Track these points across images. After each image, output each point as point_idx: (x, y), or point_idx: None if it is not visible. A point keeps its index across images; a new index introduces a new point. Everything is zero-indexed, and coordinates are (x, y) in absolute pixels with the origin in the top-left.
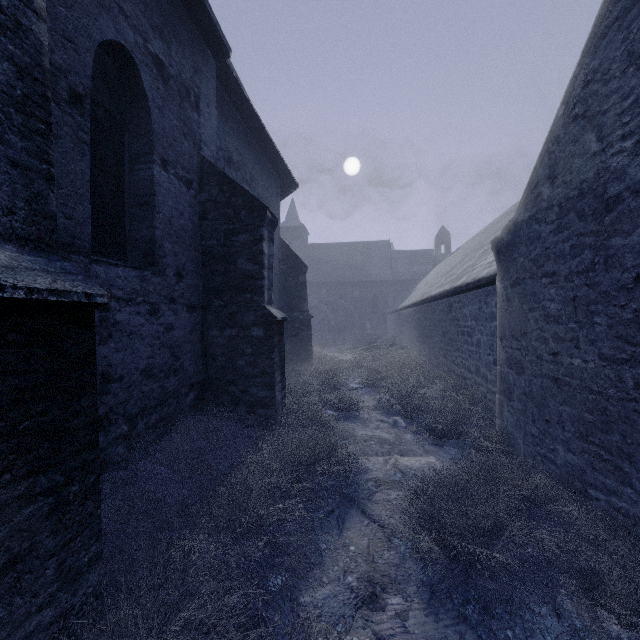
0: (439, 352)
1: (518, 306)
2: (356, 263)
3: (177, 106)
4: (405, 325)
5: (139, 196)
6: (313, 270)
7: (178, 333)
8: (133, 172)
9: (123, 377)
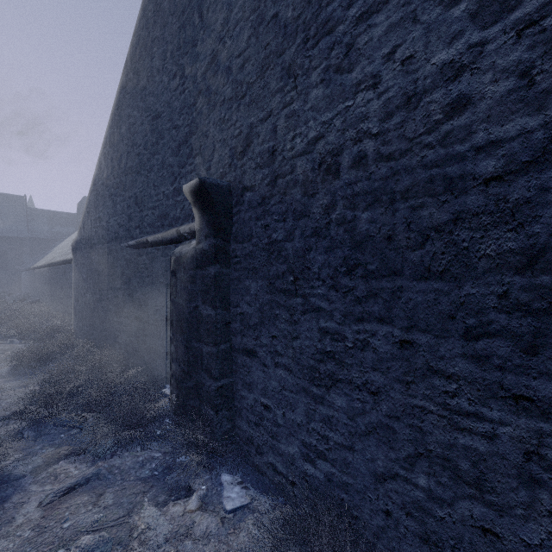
0: (60, 301)
1: (78, 275)
2: None
3: None
4: (38, 282)
5: None
6: None
7: None
8: None
9: None
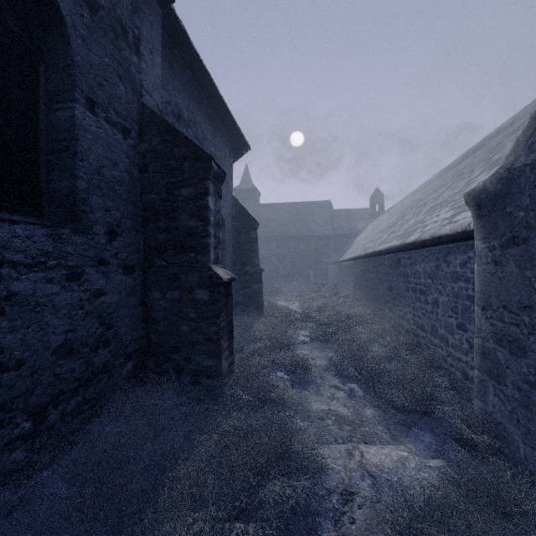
0: (384, 305)
1: (515, 271)
2: (301, 220)
3: (109, 42)
4: (347, 275)
5: (58, 140)
6: (264, 226)
7: (110, 298)
8: (51, 112)
9: (24, 362)
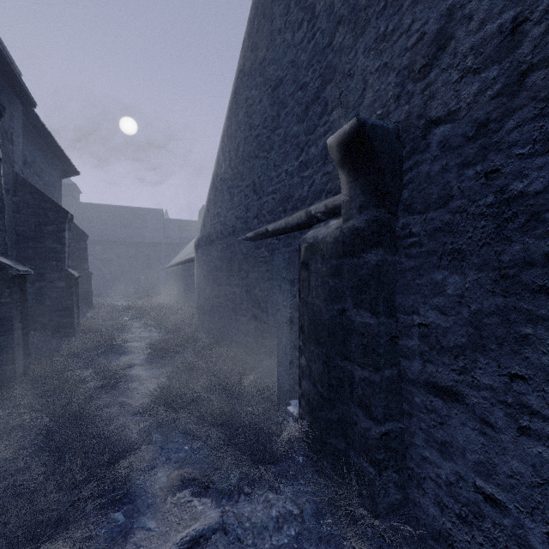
0: (185, 295)
1: (199, 271)
2: (132, 225)
3: (1, 145)
4: (171, 279)
5: None
6: (87, 228)
7: None
8: None
9: None
